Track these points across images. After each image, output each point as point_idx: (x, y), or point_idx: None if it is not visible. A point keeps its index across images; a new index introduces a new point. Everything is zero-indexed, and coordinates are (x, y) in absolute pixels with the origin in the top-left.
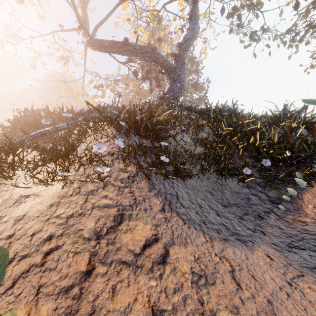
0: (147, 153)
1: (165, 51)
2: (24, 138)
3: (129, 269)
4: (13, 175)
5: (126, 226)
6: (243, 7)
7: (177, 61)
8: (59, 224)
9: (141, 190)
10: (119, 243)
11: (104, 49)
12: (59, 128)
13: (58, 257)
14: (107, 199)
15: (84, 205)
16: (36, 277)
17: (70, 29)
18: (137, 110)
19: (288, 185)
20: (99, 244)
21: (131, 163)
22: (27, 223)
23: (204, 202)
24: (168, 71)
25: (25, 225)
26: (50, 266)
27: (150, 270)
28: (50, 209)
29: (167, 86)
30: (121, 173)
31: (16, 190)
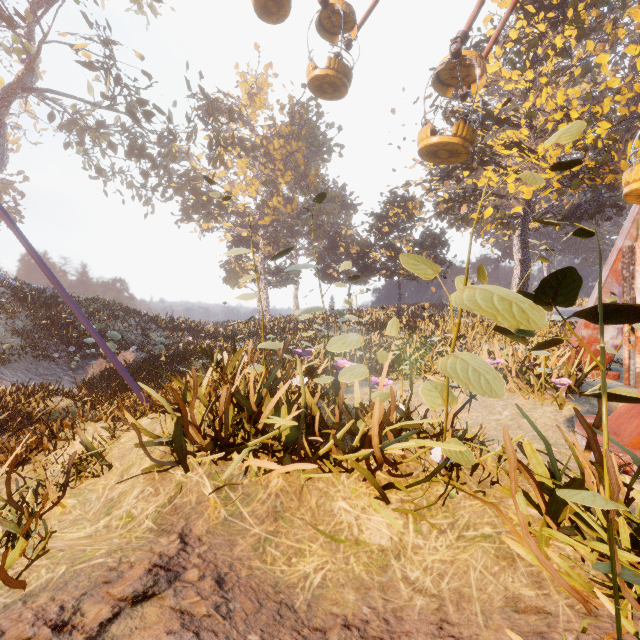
0: None
1: None
2: None
3: None
4: None
5: None
6: (84, 132)
7: None
8: None
9: None
10: None
11: None
12: None
13: None
14: None
15: None
16: None
17: None
18: None
19: (86, 361)
20: None
21: None
22: None
23: (23, 376)
24: None
25: None
26: None
27: None
28: None
29: None
30: None
31: None
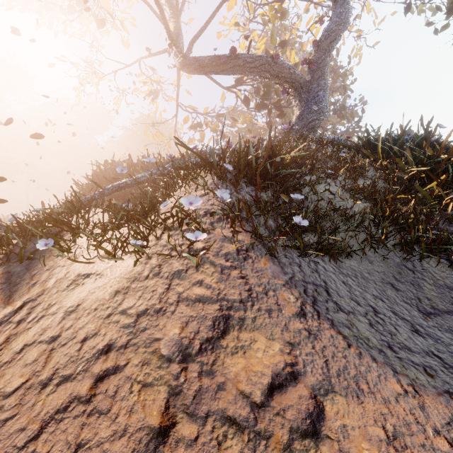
0: (268, 212)
1: (292, 62)
2: (95, 193)
3: (241, 438)
4: (70, 243)
5: (235, 341)
6: None
7: (313, 72)
8: (124, 325)
9: (260, 275)
10: (221, 374)
11: (203, 69)
12: (140, 180)
13: (114, 389)
14: (203, 288)
15: (164, 295)
16: (75, 425)
17: (159, 51)
18: (250, 145)
19: None
20: (186, 372)
21: (241, 228)
22: (80, 319)
23: (382, 303)
24: (297, 90)
25: (76, 323)
26: (101, 405)
27: (286, 449)
28: (114, 298)
29: (296, 112)
30: (226, 244)
31: (74, 266)
